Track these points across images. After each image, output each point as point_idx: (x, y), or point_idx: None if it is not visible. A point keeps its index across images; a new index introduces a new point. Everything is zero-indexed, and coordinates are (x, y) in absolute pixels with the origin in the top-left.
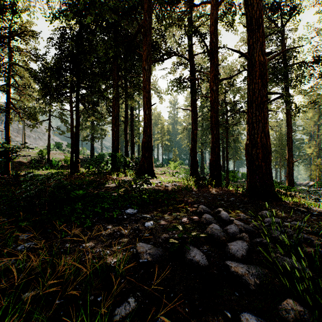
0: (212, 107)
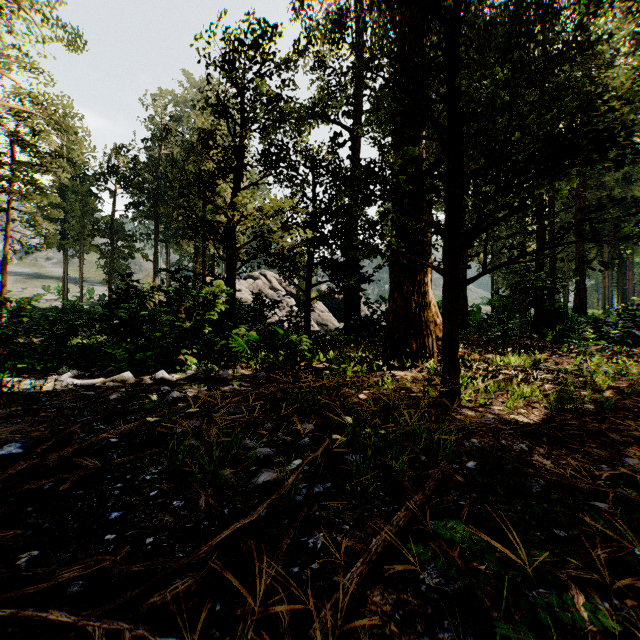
0: None
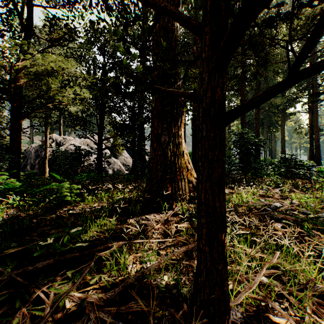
0: (309, 143)
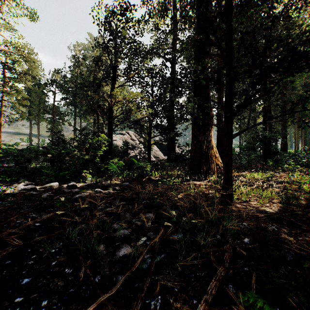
0: None
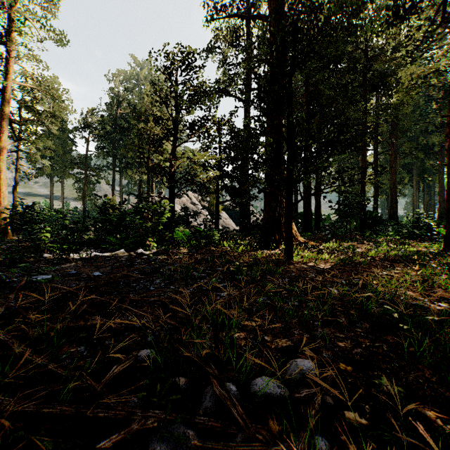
0: None
